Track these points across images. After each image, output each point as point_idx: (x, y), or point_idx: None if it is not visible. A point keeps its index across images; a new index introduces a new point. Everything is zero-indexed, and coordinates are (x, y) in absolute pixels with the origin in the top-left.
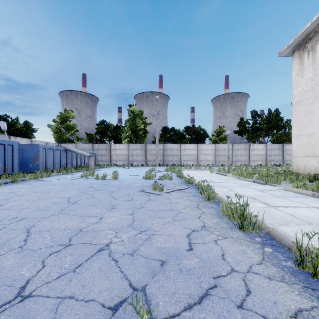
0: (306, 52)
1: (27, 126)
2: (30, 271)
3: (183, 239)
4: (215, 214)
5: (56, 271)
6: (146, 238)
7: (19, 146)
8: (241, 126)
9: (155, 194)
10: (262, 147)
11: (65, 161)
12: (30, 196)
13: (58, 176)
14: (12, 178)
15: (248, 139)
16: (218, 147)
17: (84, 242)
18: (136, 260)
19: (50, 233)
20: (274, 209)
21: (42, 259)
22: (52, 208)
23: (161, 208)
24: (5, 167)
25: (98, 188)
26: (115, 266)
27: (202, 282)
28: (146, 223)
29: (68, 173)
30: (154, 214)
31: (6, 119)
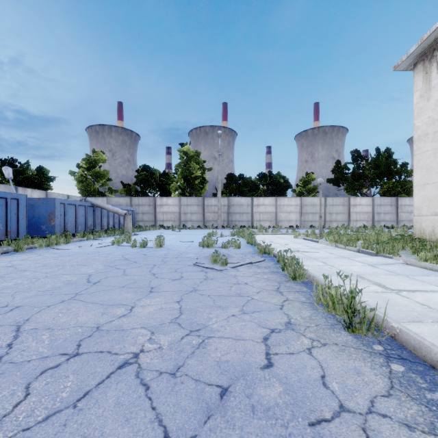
0: (434, 63)
1: (41, 174)
2: (2, 405)
3: (257, 345)
4: (305, 302)
5: (45, 406)
6: (198, 344)
7: (28, 200)
8: (337, 172)
9: (216, 269)
10: (367, 202)
11: (92, 222)
12: (35, 271)
13: (80, 243)
14: (15, 245)
15: (348, 190)
16: (305, 201)
17: (101, 351)
18: (180, 386)
19: (50, 332)
20: (396, 294)
21: (27, 382)
22: (62, 291)
23: (223, 292)
24: (7, 229)
25: (134, 260)
26: (144, 397)
27: (291, 437)
28: (199, 317)
29: (95, 238)
30: (213, 301)
31: (13, 164)
